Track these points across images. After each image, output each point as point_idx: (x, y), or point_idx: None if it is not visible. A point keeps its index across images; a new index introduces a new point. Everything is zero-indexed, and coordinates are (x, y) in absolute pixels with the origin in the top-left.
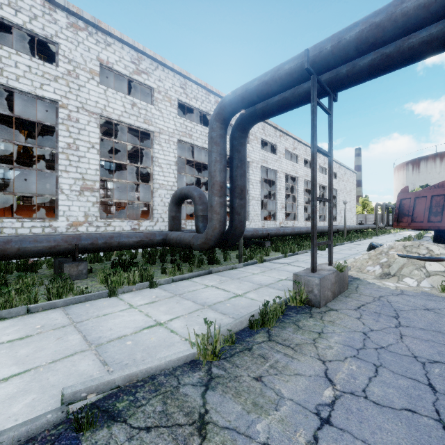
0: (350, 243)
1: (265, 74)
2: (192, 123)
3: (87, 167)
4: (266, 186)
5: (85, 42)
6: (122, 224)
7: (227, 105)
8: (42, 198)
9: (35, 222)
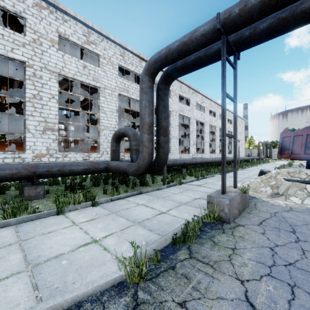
0: (242, 169)
1: (184, 36)
2: (129, 82)
3: (48, 112)
4: (182, 129)
5: (47, 18)
6: (76, 155)
7: (154, 62)
8: (19, 137)
9: (7, 154)
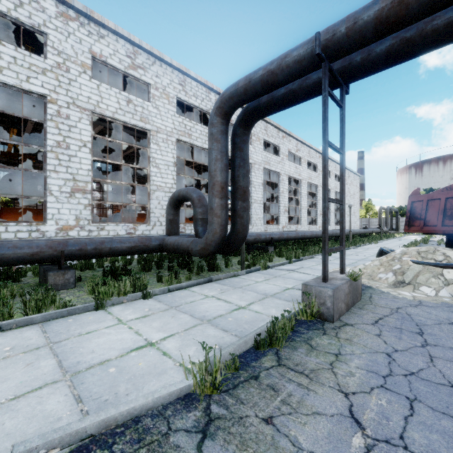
0: (355, 248)
1: (270, 62)
2: (191, 122)
3: (78, 167)
4: (268, 189)
5: (76, 33)
6: (117, 228)
7: (229, 98)
8: (34, 201)
9: (21, 226)
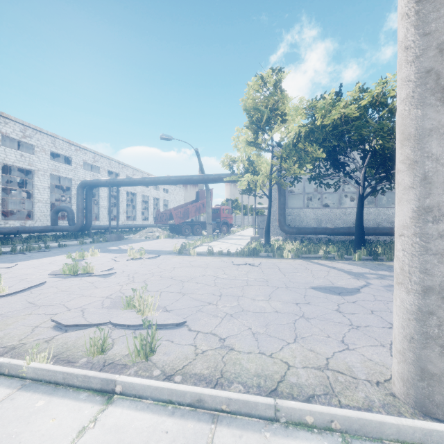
0: None
1: (97, 180)
2: (59, 163)
3: None
4: None
5: None
6: (15, 223)
7: (85, 184)
8: None
9: None
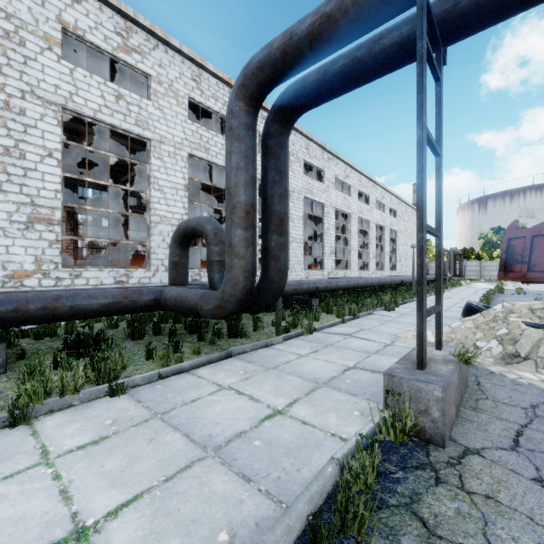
0: None
1: (325, 0)
2: (209, 132)
3: (39, 185)
4: (309, 226)
5: None
6: (100, 274)
7: (257, 69)
8: None
9: None
